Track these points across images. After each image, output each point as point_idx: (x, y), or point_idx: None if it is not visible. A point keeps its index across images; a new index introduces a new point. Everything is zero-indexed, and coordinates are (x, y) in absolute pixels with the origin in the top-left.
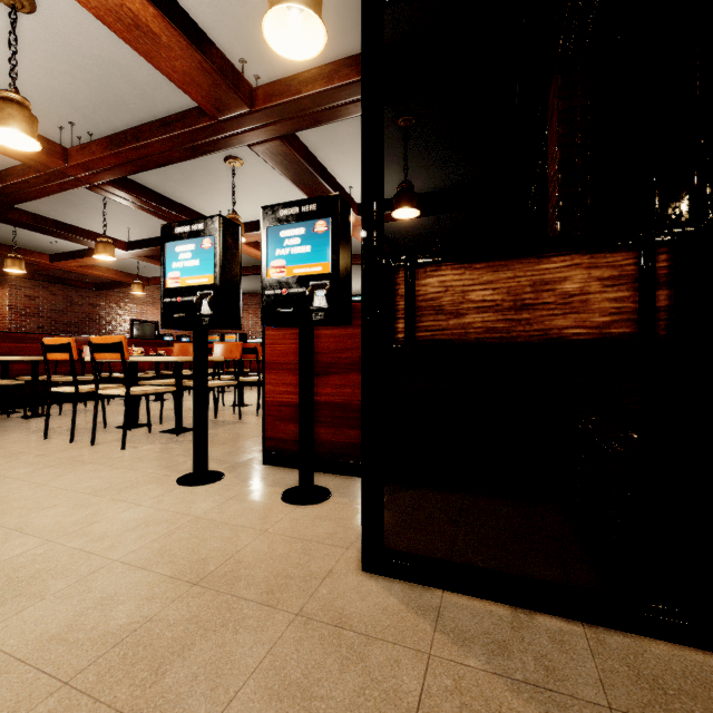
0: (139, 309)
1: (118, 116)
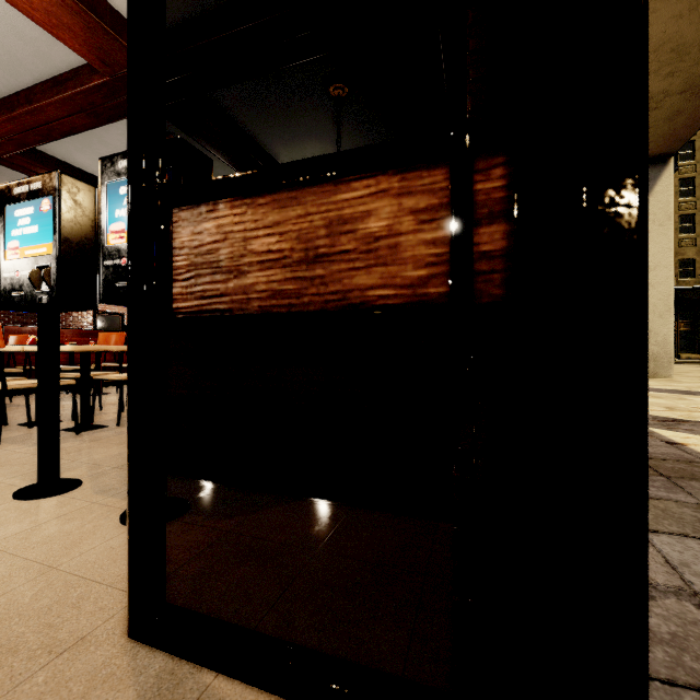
0: None
1: (19, 79)
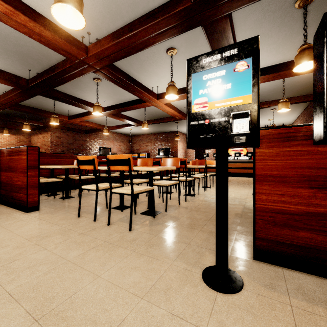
0: (103, 142)
1: (115, 24)
